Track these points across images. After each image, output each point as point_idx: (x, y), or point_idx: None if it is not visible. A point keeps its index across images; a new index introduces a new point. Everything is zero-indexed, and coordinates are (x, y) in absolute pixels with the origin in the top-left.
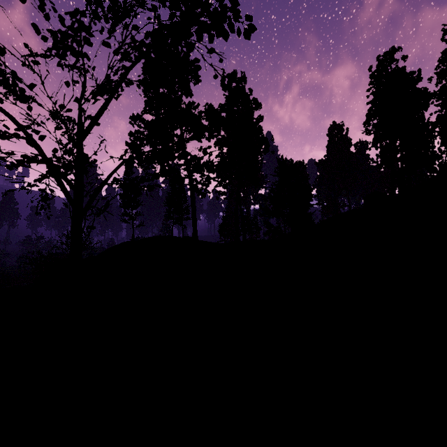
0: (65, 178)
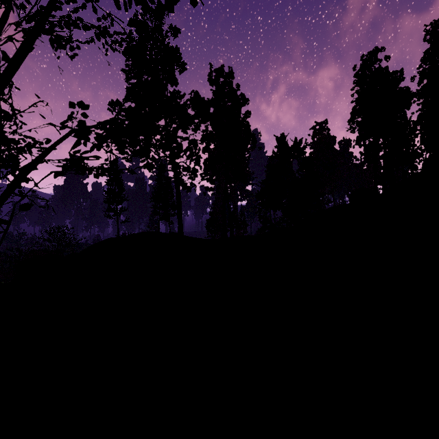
0: None
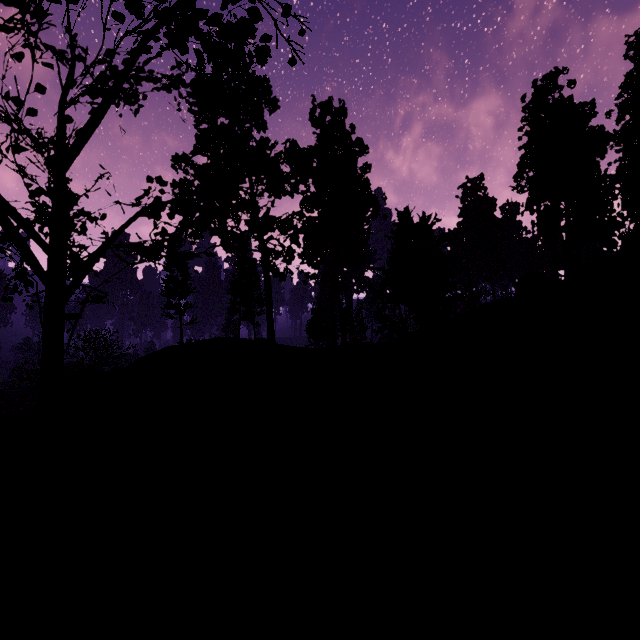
0: (33, 234)
